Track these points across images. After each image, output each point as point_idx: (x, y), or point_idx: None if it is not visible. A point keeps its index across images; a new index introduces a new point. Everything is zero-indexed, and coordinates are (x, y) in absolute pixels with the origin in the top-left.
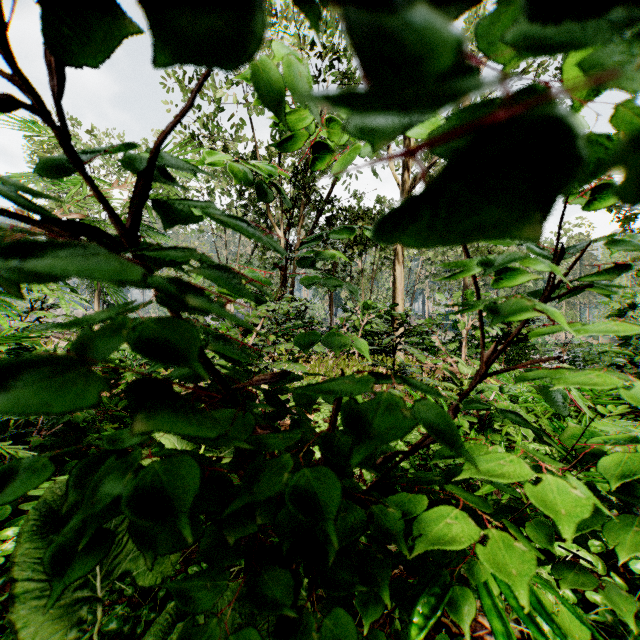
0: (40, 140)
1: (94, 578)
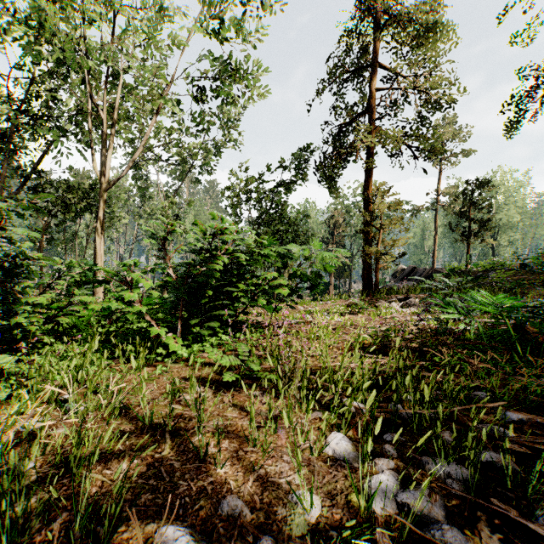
0: None
1: None
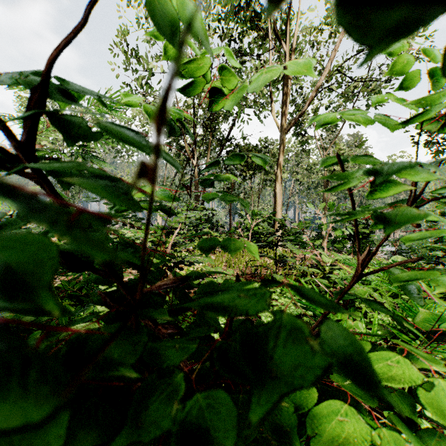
0: (26, 97)
1: None
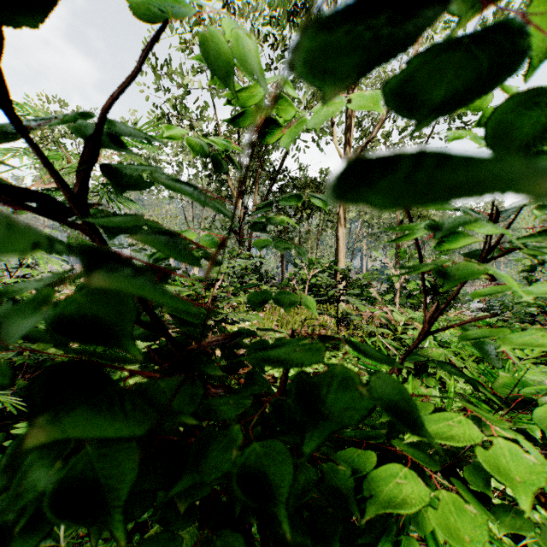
0: None
1: (57, 531)
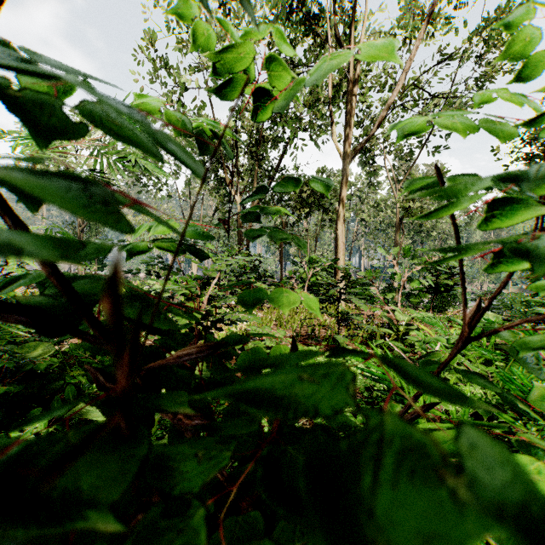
0: None
1: None
